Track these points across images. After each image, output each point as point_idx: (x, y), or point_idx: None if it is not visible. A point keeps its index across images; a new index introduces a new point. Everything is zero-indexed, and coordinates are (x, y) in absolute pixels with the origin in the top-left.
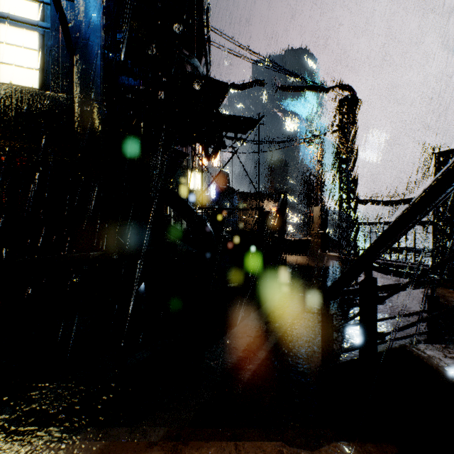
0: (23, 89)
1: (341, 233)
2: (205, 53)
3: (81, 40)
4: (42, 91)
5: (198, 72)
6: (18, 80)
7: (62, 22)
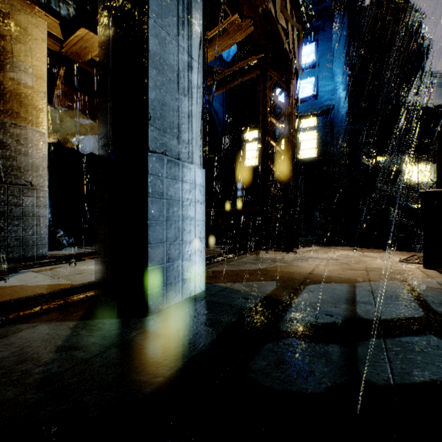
0: (310, 160)
1: None
2: (425, 83)
3: (337, 128)
4: (318, 158)
5: (417, 103)
6: (308, 155)
7: (331, 127)
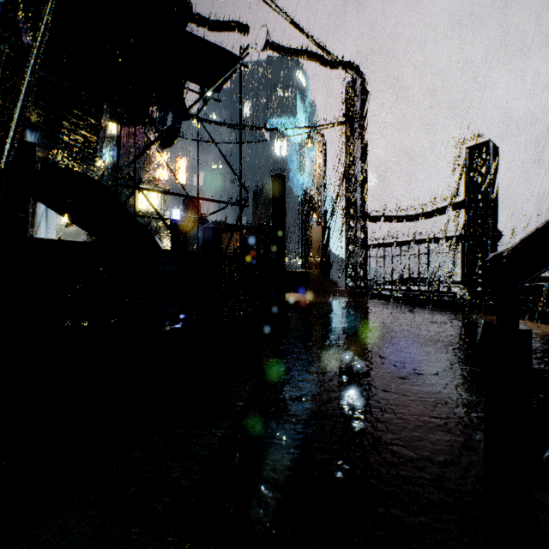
0: None
1: (348, 259)
2: None
3: None
4: None
5: None
6: None
7: None
